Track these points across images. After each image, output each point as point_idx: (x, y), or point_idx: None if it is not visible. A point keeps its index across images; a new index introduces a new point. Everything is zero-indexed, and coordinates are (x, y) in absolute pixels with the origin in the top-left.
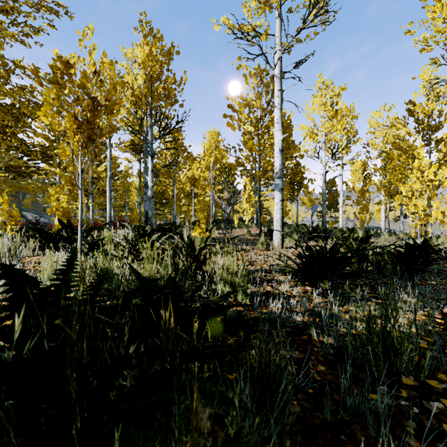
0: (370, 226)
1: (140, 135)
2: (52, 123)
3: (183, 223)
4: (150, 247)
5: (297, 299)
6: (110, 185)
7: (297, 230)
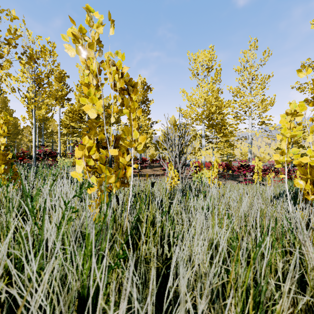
0: None
1: None
2: None
3: None
4: None
5: None
6: None
7: None
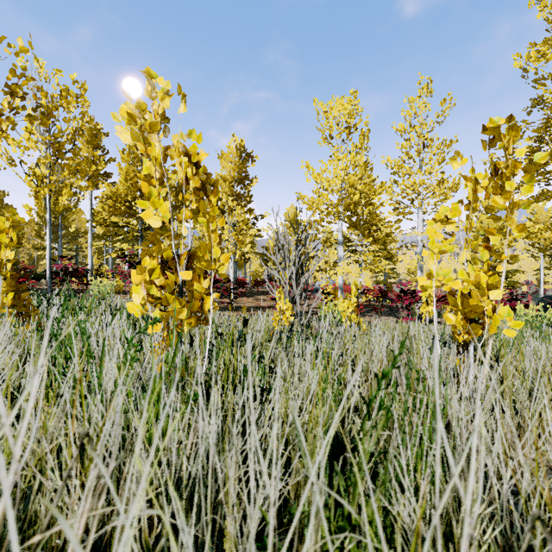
0: None
1: None
2: None
3: None
4: None
5: None
6: None
7: None
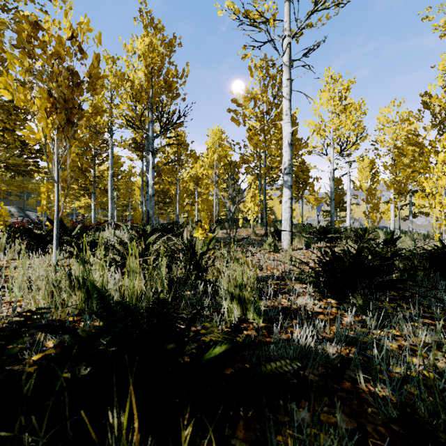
0: (377, 226)
1: (142, 133)
2: (14, 97)
3: (186, 223)
4: (145, 250)
5: (321, 318)
6: (111, 184)
7: (304, 230)
